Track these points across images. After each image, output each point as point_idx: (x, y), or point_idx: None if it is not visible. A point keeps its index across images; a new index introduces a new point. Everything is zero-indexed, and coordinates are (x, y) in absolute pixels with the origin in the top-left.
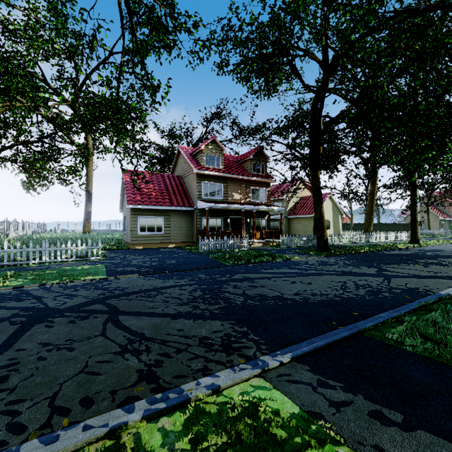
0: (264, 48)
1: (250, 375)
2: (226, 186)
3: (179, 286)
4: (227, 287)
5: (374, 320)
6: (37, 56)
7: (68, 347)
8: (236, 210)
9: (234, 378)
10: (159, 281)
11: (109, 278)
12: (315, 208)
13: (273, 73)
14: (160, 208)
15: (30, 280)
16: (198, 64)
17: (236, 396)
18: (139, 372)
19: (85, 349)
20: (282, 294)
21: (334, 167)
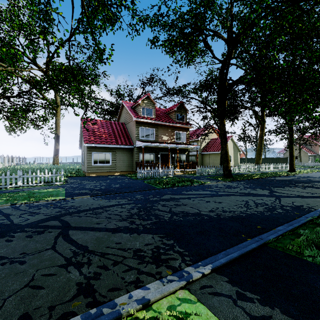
0: (185, 28)
1: (176, 287)
2: (157, 130)
3: (120, 205)
4: (157, 206)
5: (275, 233)
6: (16, 32)
7: (20, 260)
8: (165, 147)
9: (162, 291)
10: (105, 201)
11: (67, 199)
12: (222, 146)
13: (191, 47)
14: (108, 146)
15: (5, 200)
16: (135, 36)
17: (164, 310)
18: (78, 285)
19: (34, 262)
20: (200, 211)
21: (235, 117)
